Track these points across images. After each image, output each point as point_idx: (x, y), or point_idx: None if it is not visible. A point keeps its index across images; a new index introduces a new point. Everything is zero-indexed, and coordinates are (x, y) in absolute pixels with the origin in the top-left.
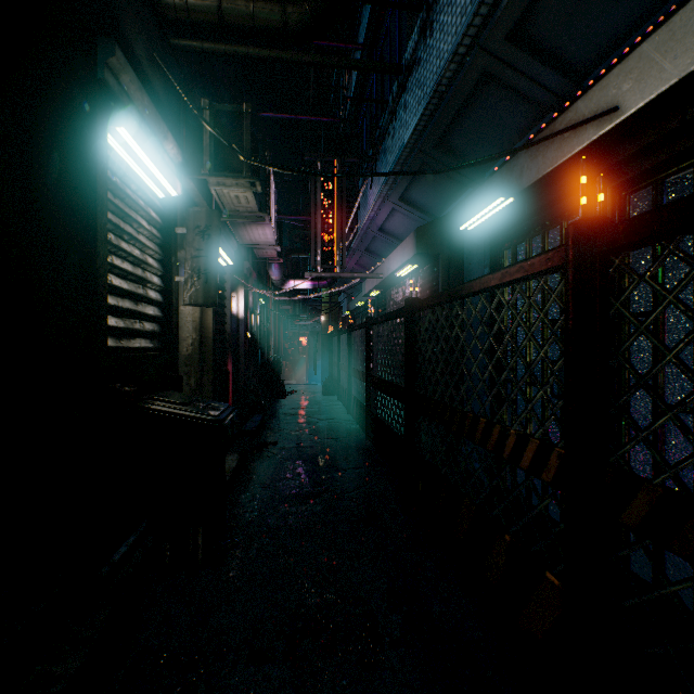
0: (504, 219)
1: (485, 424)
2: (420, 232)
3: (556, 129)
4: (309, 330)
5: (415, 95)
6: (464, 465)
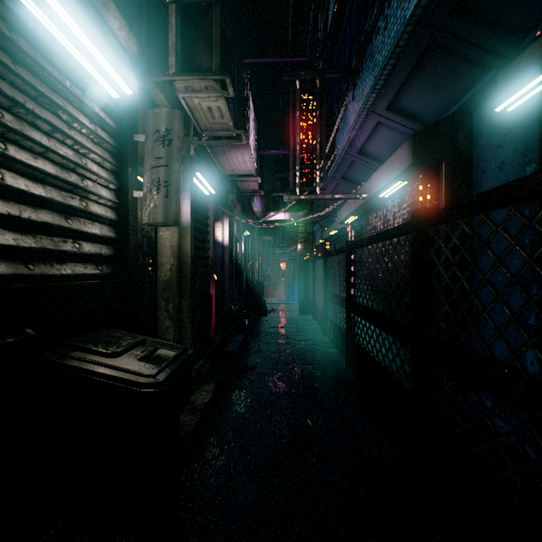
0: None
1: None
2: (416, 138)
3: None
4: (287, 257)
5: None
6: None
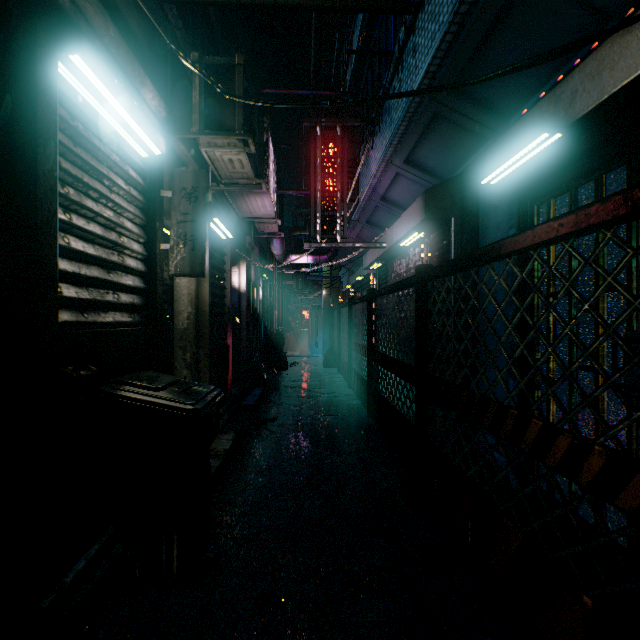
0: (539, 167)
1: (541, 428)
2: (428, 195)
3: (636, 25)
4: (311, 304)
5: (428, 32)
6: (502, 475)
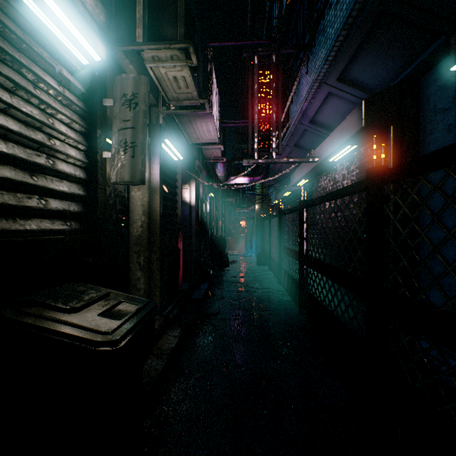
0: None
1: None
2: (366, 104)
3: None
4: (246, 216)
5: None
6: None
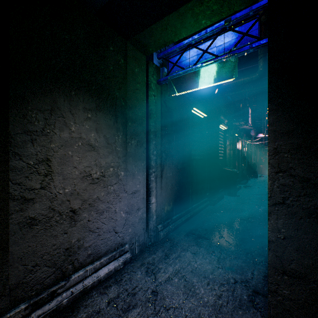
0: None
1: None
2: None
3: None
4: None
5: None
6: None
